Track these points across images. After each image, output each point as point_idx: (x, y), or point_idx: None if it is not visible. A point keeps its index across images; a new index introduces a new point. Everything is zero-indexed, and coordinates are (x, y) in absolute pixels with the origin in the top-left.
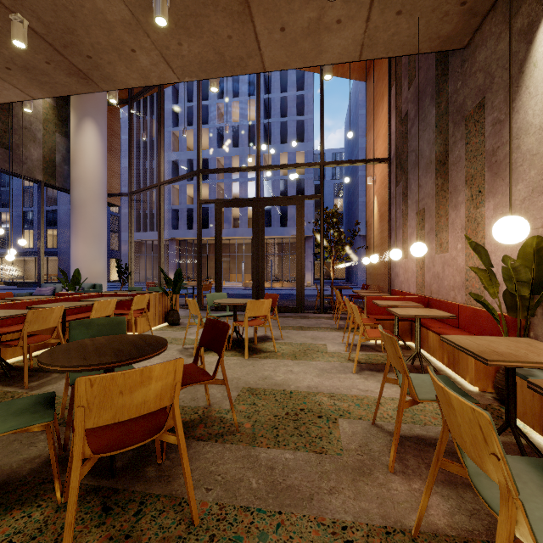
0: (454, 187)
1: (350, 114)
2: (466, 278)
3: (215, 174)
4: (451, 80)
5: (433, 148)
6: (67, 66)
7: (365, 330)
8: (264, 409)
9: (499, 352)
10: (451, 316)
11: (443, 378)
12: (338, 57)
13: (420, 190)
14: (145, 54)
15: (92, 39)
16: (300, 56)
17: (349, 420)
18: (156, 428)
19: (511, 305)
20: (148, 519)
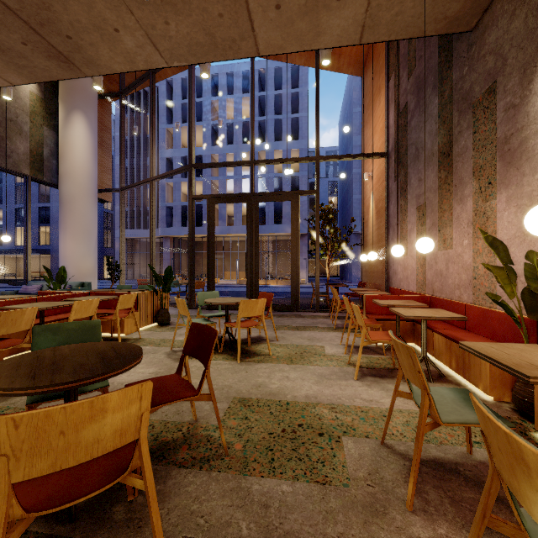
0: (459, 179)
1: (345, 112)
2: (473, 276)
3: (209, 171)
4: (456, 66)
5: (436, 139)
6: (45, 48)
7: (367, 332)
8: (257, 425)
9: (537, 365)
10: (462, 318)
11: (464, 393)
12: (337, 40)
13: (421, 184)
14: (129, 35)
15: (71, 16)
16: (297, 38)
17: (355, 438)
18: (118, 469)
19: (531, 306)
20: None
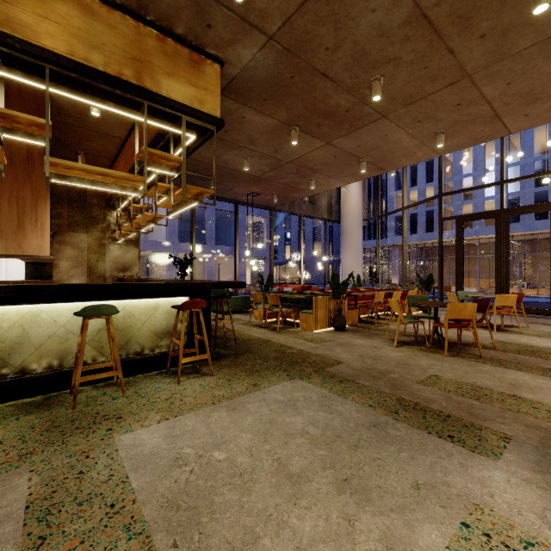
0: None
1: None
2: None
3: None
4: None
5: None
6: (374, 168)
7: None
8: (510, 347)
9: None
10: None
11: None
12: None
13: None
14: (421, 152)
15: (394, 155)
16: (544, 119)
17: None
18: (465, 326)
19: None
20: (463, 354)
